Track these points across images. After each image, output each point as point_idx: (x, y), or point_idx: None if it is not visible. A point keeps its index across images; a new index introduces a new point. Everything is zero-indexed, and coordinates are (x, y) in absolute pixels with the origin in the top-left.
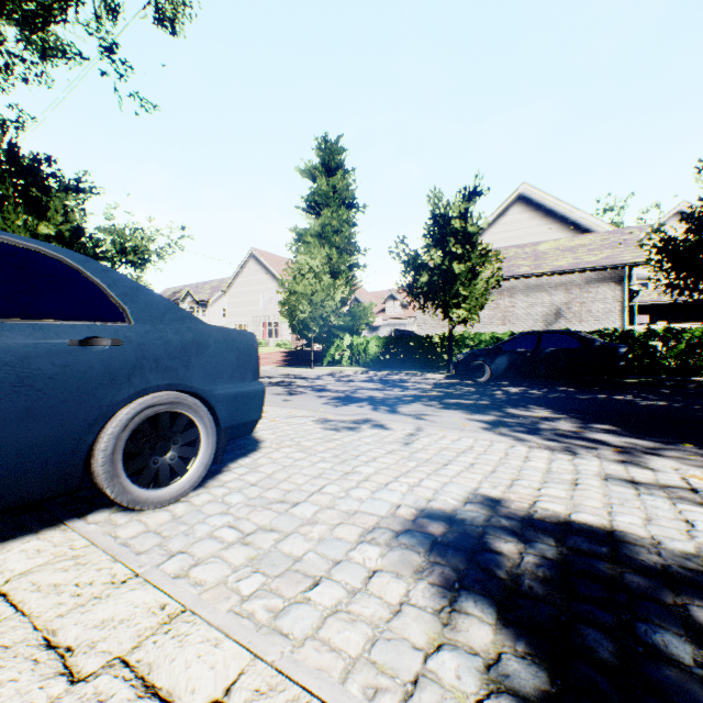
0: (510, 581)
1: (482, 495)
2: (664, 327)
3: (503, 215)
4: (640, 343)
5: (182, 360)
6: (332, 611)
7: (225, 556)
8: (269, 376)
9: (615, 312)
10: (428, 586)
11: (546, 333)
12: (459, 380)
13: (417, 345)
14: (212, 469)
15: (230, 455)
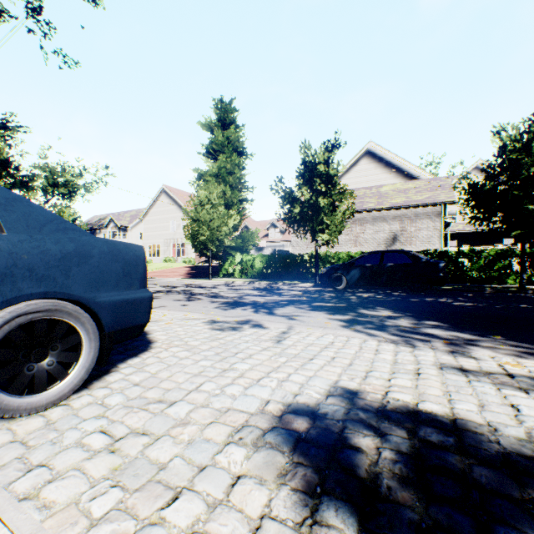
0: (369, 482)
1: (342, 388)
2: (469, 249)
3: (355, 165)
4: (453, 260)
5: (61, 269)
6: (187, 533)
7: (87, 468)
8: (175, 285)
9: (435, 237)
10: (291, 492)
11: (387, 252)
12: (323, 288)
13: (292, 261)
14: (101, 370)
15: (121, 355)
